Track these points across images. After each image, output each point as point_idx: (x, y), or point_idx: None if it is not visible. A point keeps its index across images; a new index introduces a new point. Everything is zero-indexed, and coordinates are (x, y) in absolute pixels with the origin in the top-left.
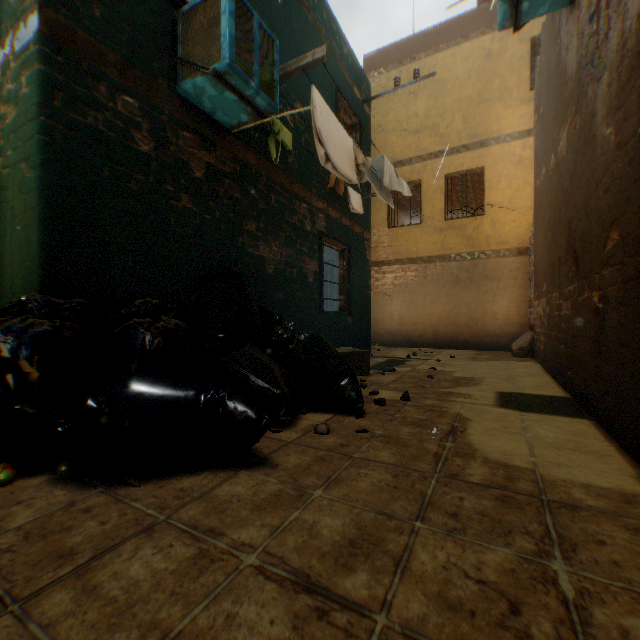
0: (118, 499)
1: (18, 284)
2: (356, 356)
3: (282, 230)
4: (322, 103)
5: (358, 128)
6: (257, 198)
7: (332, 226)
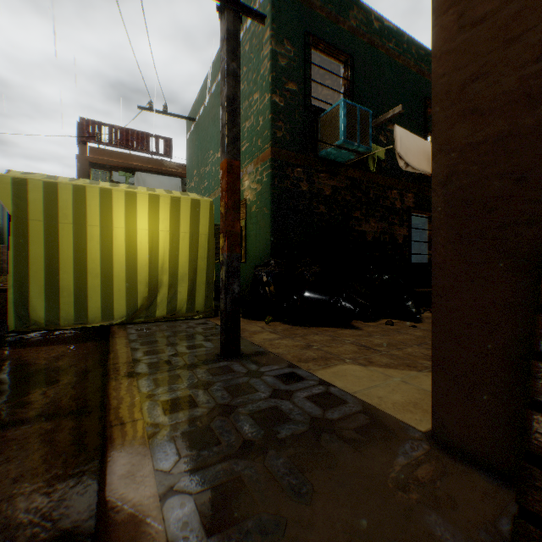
0: (305, 328)
1: (261, 255)
2: None
3: (378, 212)
4: (402, 132)
5: None
6: (360, 196)
7: (420, 200)
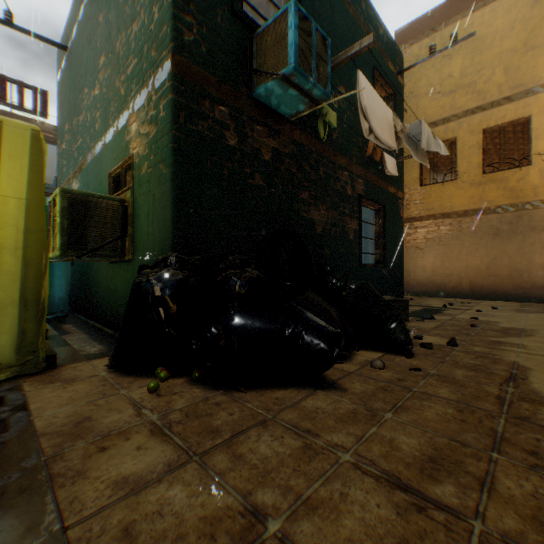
0: (235, 399)
1: (156, 247)
2: (395, 304)
3: (328, 196)
4: (366, 83)
5: (392, 99)
6: (309, 171)
7: (369, 189)
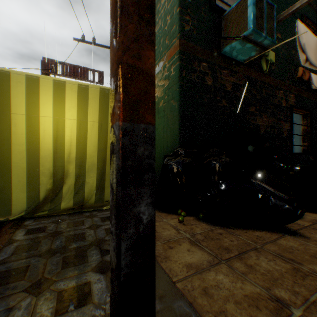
0: (229, 233)
1: (169, 145)
2: None
3: (268, 108)
4: (302, 28)
5: (316, 33)
6: (255, 94)
7: (298, 100)
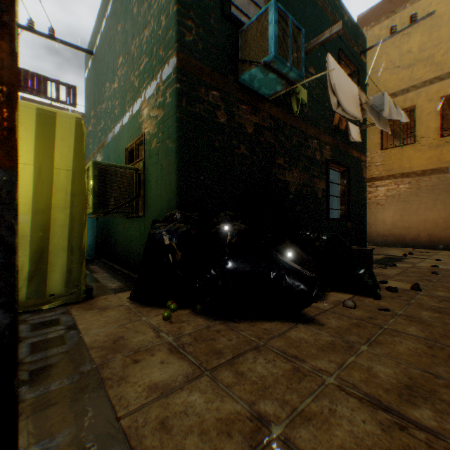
0: (231, 328)
1: (163, 205)
2: (360, 253)
3: (300, 161)
4: (334, 64)
5: (356, 75)
6: (284, 141)
7: (335, 154)
